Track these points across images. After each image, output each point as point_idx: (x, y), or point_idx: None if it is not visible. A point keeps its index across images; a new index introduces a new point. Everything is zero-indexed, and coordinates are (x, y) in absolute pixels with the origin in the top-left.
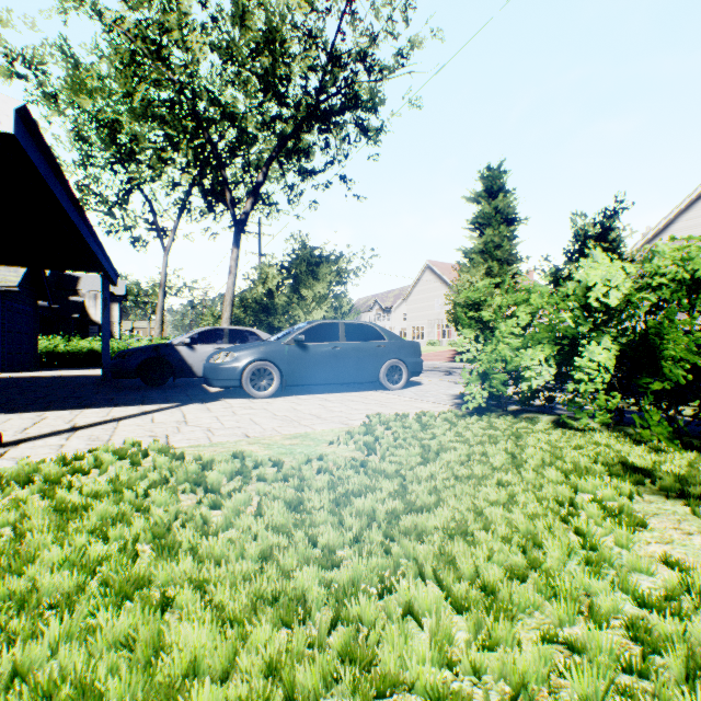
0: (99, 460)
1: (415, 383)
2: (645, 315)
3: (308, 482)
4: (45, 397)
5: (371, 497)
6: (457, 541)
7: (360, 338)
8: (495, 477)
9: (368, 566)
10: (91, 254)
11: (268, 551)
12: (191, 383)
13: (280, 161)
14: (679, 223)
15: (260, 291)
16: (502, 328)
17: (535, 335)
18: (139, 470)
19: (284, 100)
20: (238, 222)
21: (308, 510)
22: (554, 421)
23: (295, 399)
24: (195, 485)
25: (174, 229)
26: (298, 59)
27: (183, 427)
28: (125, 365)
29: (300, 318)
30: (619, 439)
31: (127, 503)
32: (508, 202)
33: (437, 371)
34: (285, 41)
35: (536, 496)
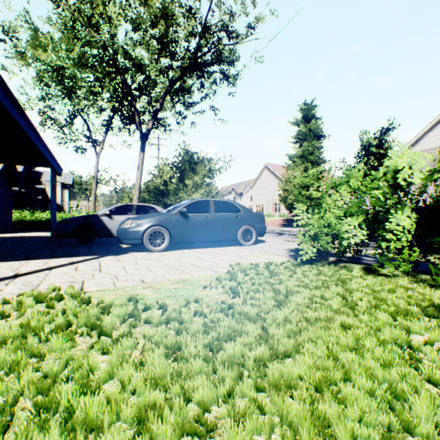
0: (19, 305)
1: (261, 241)
2: (439, 192)
3: (186, 326)
4: (7, 251)
5: (240, 342)
6: (327, 399)
7: (224, 211)
8: (338, 319)
9: (244, 437)
10: (39, 153)
11: (143, 414)
12: (110, 241)
13: (171, 96)
14: (425, 139)
15: (158, 181)
16: (327, 202)
17: (348, 208)
18: (52, 313)
19: (173, 55)
20: (143, 136)
21: (185, 357)
22: (364, 269)
23: (180, 252)
24: (92, 328)
25: (103, 141)
26: (183, 26)
27: (97, 274)
28: (64, 229)
29: (184, 198)
30: (419, 284)
31: (23, 352)
32: (318, 125)
33: (273, 233)
34: (174, 15)
35: (378, 340)
